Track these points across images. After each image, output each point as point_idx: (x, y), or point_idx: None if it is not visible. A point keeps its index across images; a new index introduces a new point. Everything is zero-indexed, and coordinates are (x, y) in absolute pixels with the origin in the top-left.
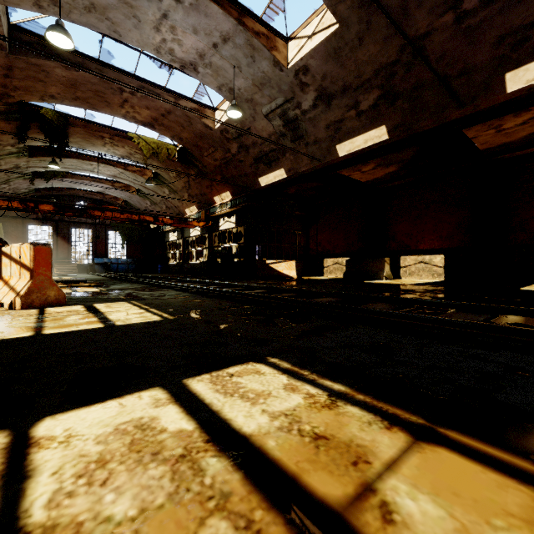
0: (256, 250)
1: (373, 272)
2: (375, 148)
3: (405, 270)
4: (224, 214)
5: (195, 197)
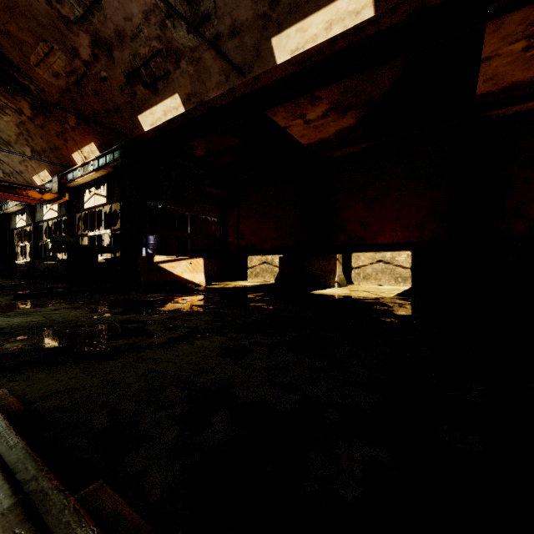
0: (149, 243)
1: (319, 275)
2: (343, 47)
3: (358, 272)
4: (89, 182)
5: (43, 154)
